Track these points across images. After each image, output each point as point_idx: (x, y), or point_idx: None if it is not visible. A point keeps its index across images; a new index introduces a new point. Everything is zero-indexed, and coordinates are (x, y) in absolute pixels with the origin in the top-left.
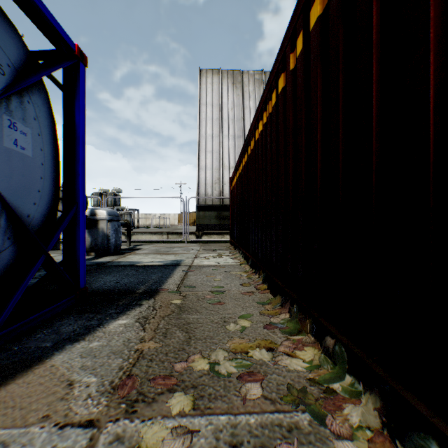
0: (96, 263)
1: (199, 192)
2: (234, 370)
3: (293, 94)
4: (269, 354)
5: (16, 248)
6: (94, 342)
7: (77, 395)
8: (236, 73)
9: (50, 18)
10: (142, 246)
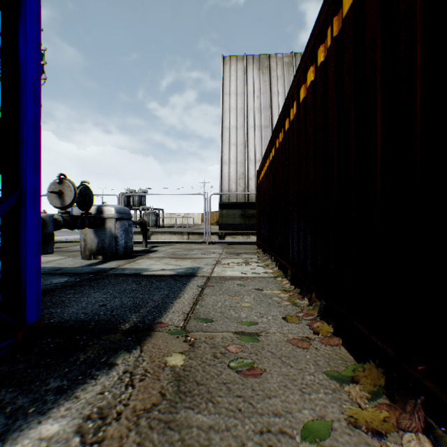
0: (97, 270)
1: (222, 189)
2: None
3: None
4: None
5: None
6: None
7: None
8: (262, 57)
9: None
10: (159, 247)
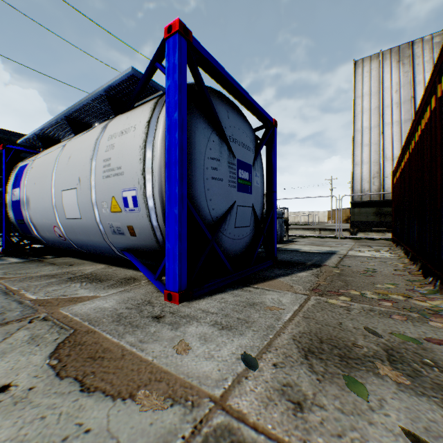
0: None
1: (353, 189)
2: (375, 297)
3: (439, 116)
4: (402, 298)
5: (254, 231)
6: (293, 278)
7: (296, 288)
8: (402, 47)
9: (265, 114)
10: (298, 239)
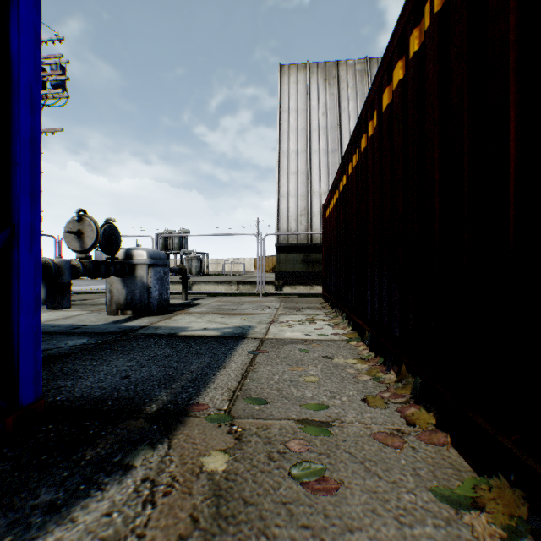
0: (124, 329)
1: (280, 228)
2: None
3: None
4: None
5: None
6: None
7: None
8: (329, 65)
9: None
10: (202, 300)
